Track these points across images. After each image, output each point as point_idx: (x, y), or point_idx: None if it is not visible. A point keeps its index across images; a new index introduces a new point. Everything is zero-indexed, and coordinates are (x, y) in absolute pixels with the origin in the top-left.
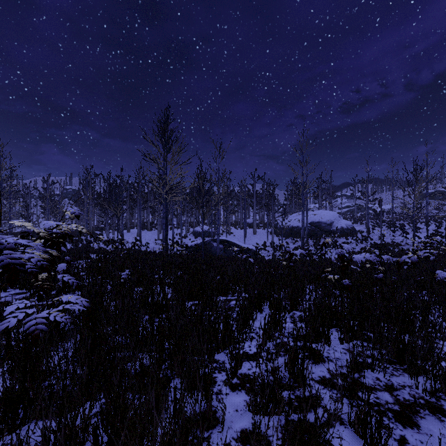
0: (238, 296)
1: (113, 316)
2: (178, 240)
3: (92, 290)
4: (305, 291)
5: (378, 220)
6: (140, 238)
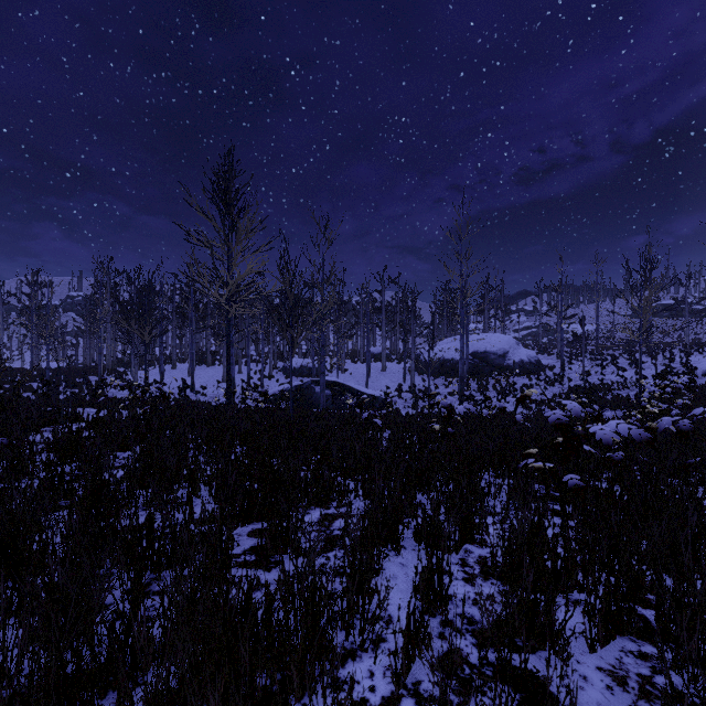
0: (347, 523)
1: (1, 615)
2: (258, 381)
3: (0, 517)
4: (494, 507)
5: (574, 349)
6: (192, 379)
